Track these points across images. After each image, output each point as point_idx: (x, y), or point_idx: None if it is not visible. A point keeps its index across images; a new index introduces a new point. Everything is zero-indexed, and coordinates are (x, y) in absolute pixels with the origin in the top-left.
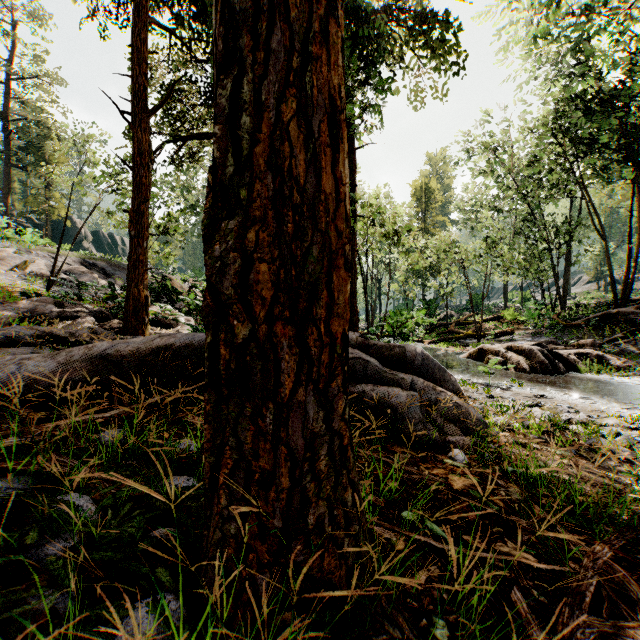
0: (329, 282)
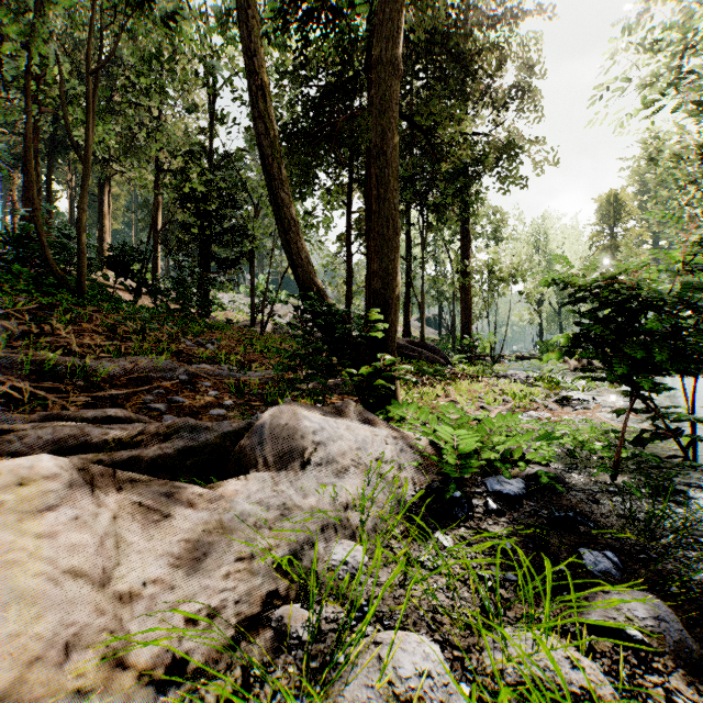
0: None
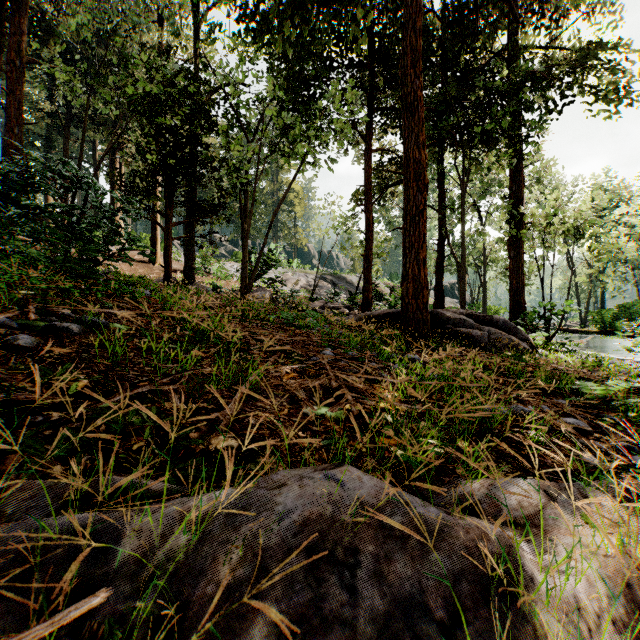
0: (422, 292)
